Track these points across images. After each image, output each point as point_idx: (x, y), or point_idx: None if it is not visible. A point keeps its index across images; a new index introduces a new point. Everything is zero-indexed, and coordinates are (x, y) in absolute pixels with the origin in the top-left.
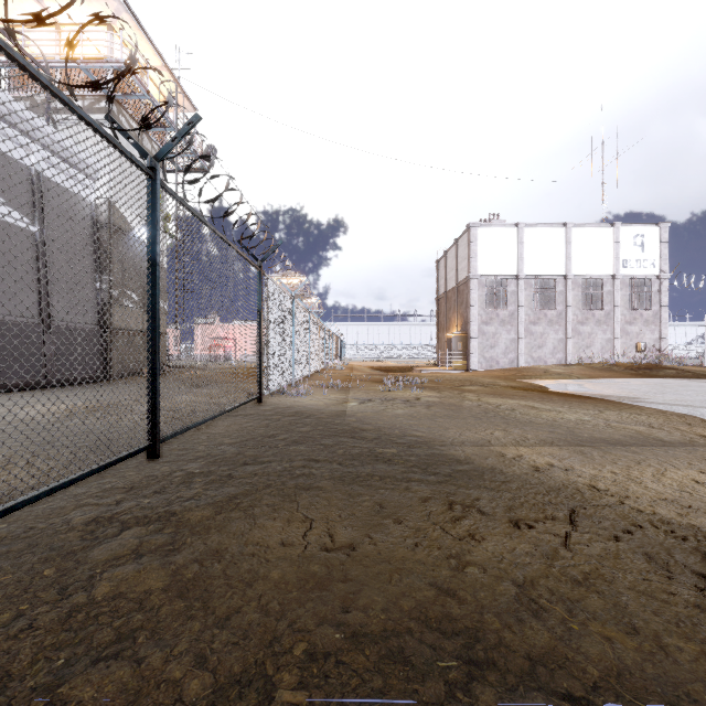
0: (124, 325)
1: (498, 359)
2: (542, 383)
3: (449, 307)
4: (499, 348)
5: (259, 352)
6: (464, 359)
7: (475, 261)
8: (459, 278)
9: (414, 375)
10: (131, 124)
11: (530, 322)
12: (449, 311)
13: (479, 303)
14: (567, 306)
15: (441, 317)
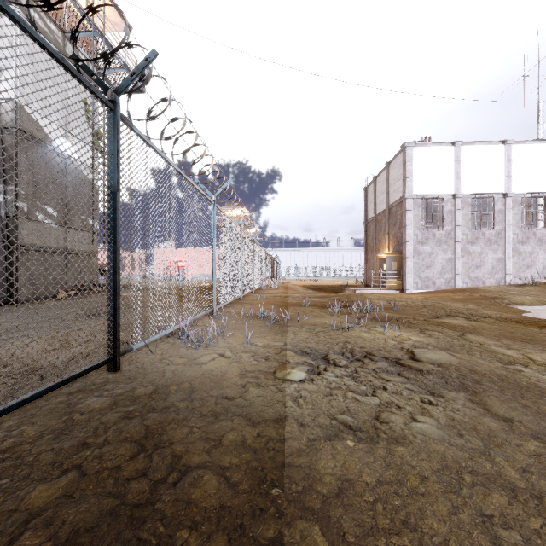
0: (37, 243)
1: (434, 278)
2: (535, 311)
3: (379, 229)
4: (435, 267)
5: (112, 271)
6: (399, 278)
7: (411, 181)
8: (391, 200)
9: (357, 298)
10: (48, 24)
11: (467, 242)
12: (379, 233)
13: (414, 223)
14: (507, 225)
15: (370, 239)
